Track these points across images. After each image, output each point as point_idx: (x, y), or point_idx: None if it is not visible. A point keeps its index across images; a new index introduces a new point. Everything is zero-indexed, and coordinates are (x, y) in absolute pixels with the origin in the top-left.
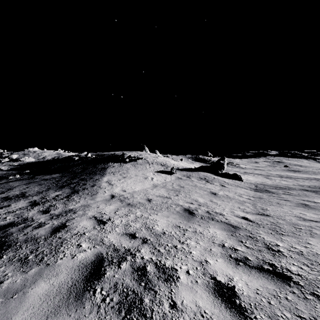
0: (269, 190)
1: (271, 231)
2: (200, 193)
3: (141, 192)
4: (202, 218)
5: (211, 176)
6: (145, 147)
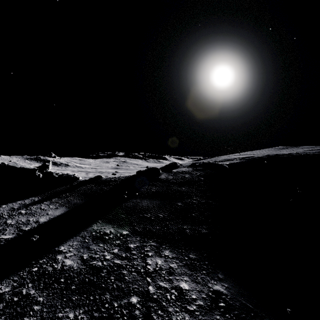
0: None
1: None
2: None
3: None
4: None
5: None
6: None
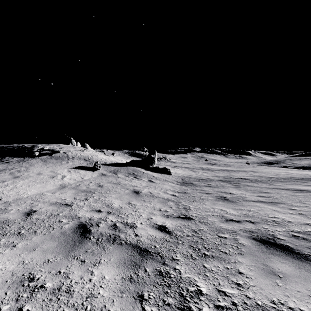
0: (193, 182)
1: (192, 250)
2: (120, 192)
3: (29, 199)
4: (97, 242)
5: (141, 171)
6: (72, 139)
